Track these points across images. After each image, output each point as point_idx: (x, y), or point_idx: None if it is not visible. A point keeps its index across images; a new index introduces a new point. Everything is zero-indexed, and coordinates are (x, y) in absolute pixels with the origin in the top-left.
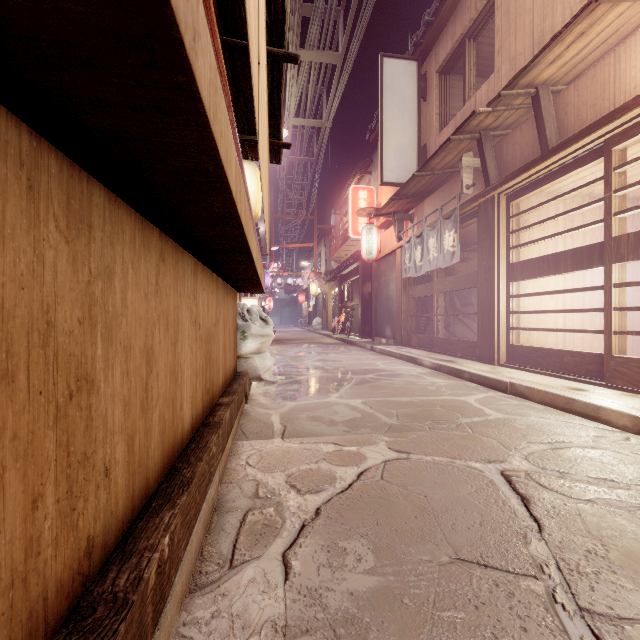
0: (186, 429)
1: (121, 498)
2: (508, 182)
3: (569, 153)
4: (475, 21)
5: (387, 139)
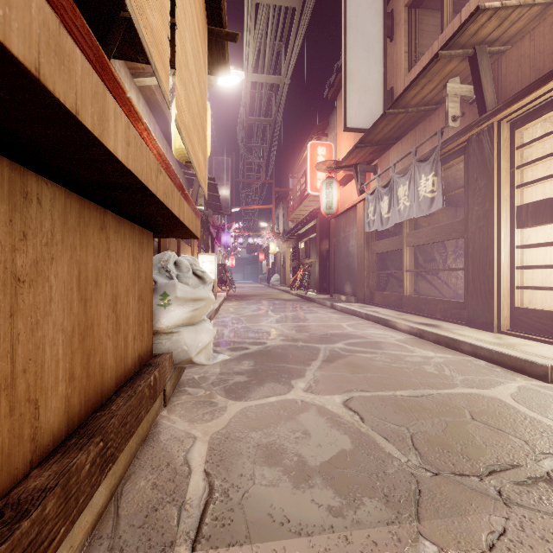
0: None
1: None
2: (519, 100)
3: None
4: None
5: (351, 81)
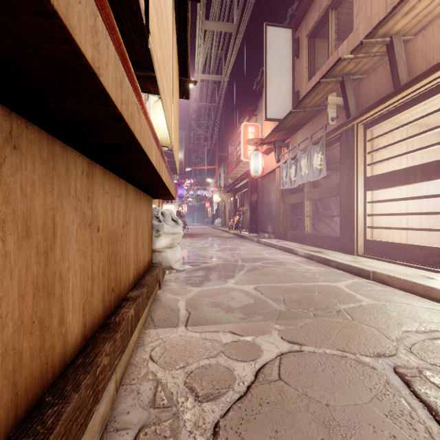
0: (72, 342)
1: None
2: (366, 113)
3: (419, 87)
4: None
5: (270, 86)
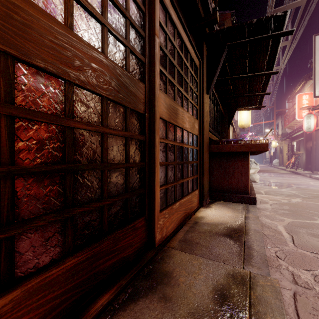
0: None
1: None
2: None
3: None
4: None
5: (318, 75)
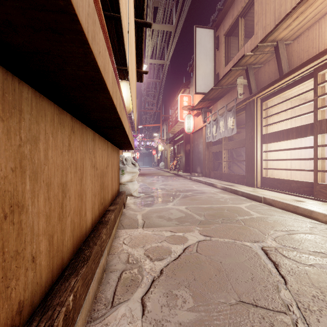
0: (88, 226)
1: (44, 273)
2: (262, 92)
3: (294, 76)
4: (244, 8)
5: (198, 70)
